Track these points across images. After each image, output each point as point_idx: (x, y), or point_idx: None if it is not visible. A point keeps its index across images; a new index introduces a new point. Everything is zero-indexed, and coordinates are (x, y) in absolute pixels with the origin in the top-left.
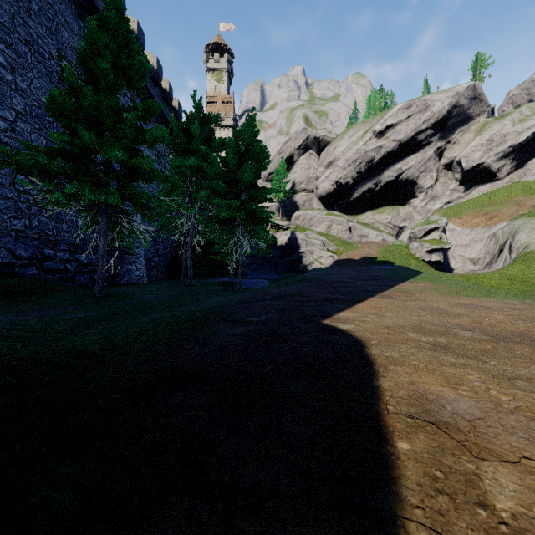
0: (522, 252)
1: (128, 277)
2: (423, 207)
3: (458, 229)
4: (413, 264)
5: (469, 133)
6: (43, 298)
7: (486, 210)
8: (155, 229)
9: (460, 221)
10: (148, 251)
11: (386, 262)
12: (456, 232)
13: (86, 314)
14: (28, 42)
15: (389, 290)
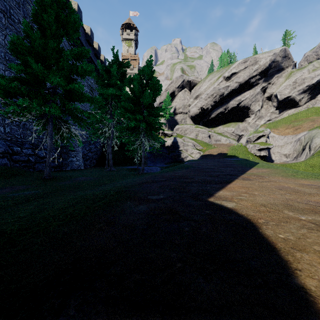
0: (317, 150)
1: (71, 166)
2: (254, 123)
3: (276, 136)
4: (250, 157)
5: (282, 78)
6: (7, 180)
7: (293, 124)
8: (89, 135)
9: (277, 131)
10: (84, 149)
11: (233, 156)
12: (275, 138)
13: (31, 192)
14: (3, 10)
15: (245, 174)
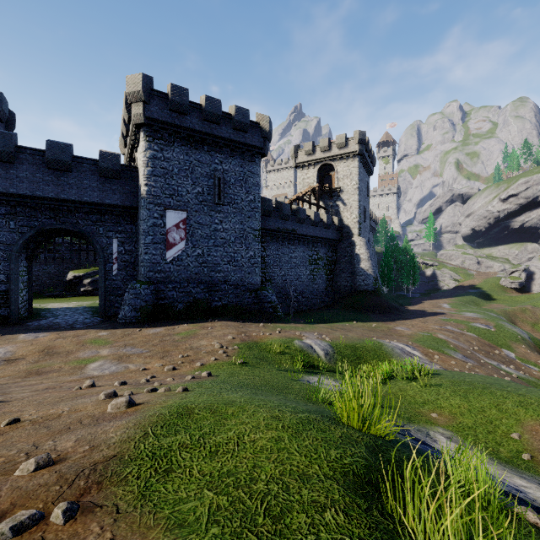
0: None
1: None
2: None
3: None
4: (492, 289)
5: None
6: None
7: None
8: None
9: None
10: None
11: (478, 288)
12: None
13: None
14: None
15: (440, 299)
